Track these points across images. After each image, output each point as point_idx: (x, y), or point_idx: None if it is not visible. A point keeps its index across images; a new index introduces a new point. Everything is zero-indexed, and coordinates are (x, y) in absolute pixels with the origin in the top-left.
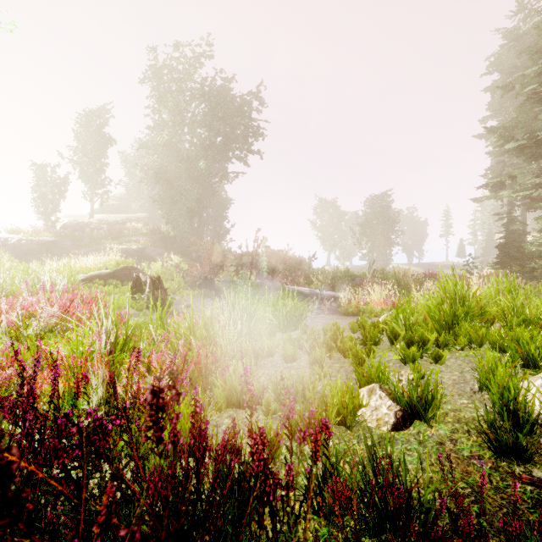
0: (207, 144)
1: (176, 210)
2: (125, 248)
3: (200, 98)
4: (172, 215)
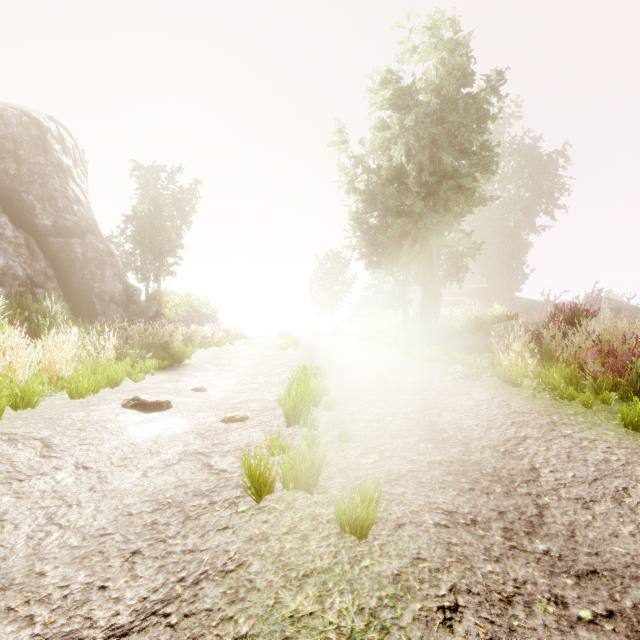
0: (518, 197)
1: (490, 265)
2: (451, 300)
3: (509, 155)
4: (486, 269)
